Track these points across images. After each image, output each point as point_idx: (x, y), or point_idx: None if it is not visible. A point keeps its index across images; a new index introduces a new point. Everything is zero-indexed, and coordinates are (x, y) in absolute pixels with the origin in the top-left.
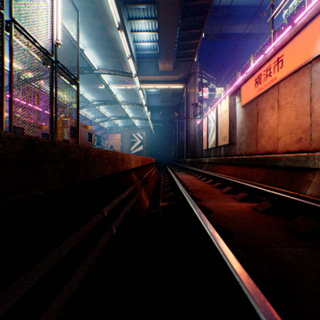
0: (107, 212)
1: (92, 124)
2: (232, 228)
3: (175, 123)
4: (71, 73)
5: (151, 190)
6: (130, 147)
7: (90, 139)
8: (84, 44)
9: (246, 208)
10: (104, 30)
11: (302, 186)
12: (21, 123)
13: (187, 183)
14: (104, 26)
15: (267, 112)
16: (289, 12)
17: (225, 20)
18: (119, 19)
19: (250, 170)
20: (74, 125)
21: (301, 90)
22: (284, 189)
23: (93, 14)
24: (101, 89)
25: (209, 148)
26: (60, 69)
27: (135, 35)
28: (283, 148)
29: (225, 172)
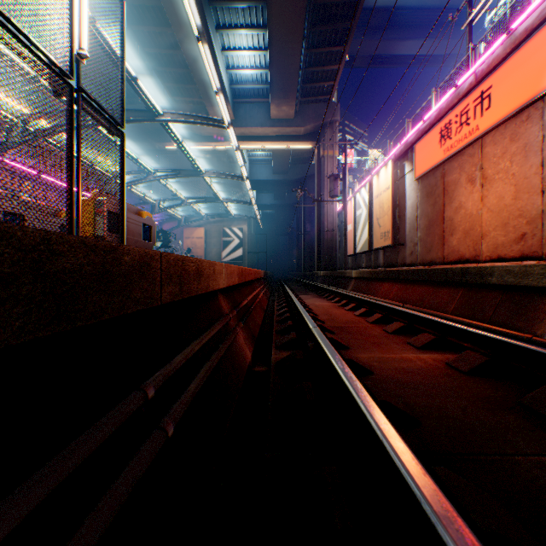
0: (155, 388)
1: (155, 211)
2: (415, 407)
3: (299, 210)
4: (109, 114)
5: (257, 329)
6: (221, 250)
7: (146, 236)
8: (140, 73)
9: (435, 365)
10: (176, 48)
11: (537, 321)
12: (6, 202)
13: (321, 314)
14: (175, 41)
15: (461, 188)
16: (495, 18)
17: (385, 33)
18: (200, 21)
19: (434, 291)
20: (116, 210)
21: (524, 148)
22: (502, 327)
23: (155, 18)
24: (171, 151)
25: (358, 253)
26: (87, 104)
27: (229, 56)
28: (491, 252)
29: (387, 294)
